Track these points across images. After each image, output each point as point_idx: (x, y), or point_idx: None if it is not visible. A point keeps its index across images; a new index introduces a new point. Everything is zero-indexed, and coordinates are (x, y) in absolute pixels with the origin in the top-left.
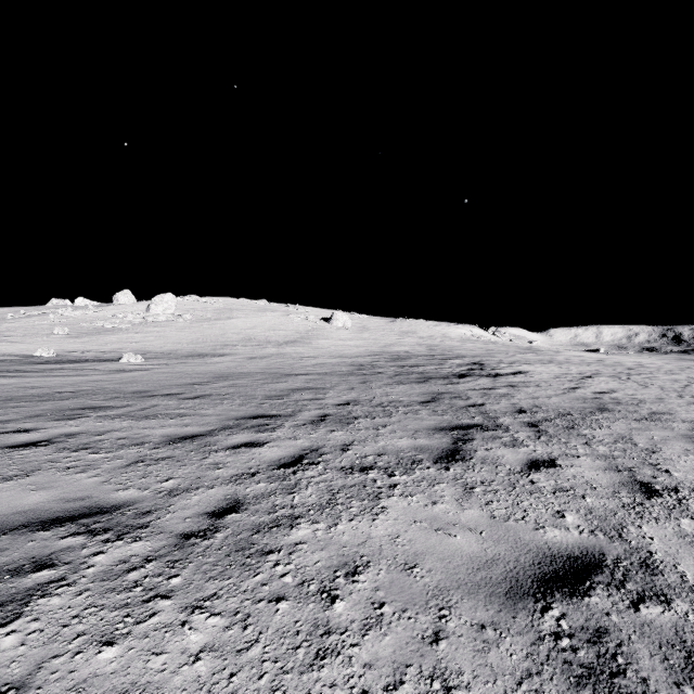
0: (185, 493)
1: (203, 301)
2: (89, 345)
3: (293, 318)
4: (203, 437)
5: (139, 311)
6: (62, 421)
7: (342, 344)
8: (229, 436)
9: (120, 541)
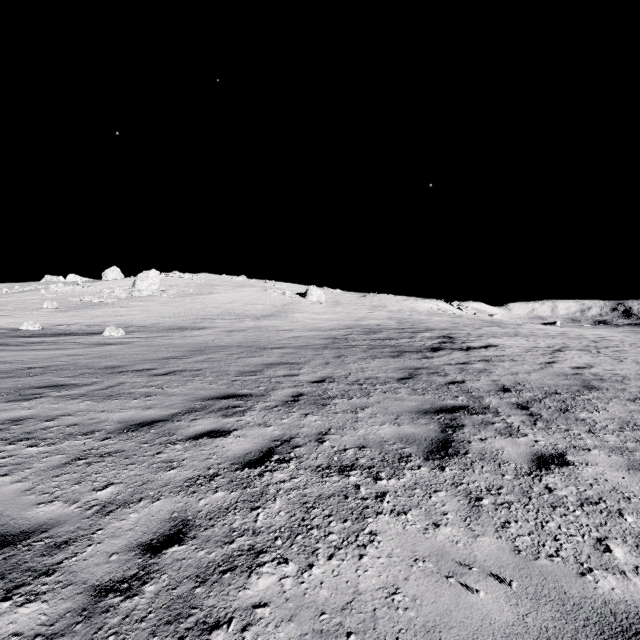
0: (122, 509)
1: (186, 278)
2: (75, 318)
3: (270, 293)
4: (163, 423)
5: (125, 287)
6: (16, 402)
7: (316, 317)
8: (192, 422)
9: (7, 602)
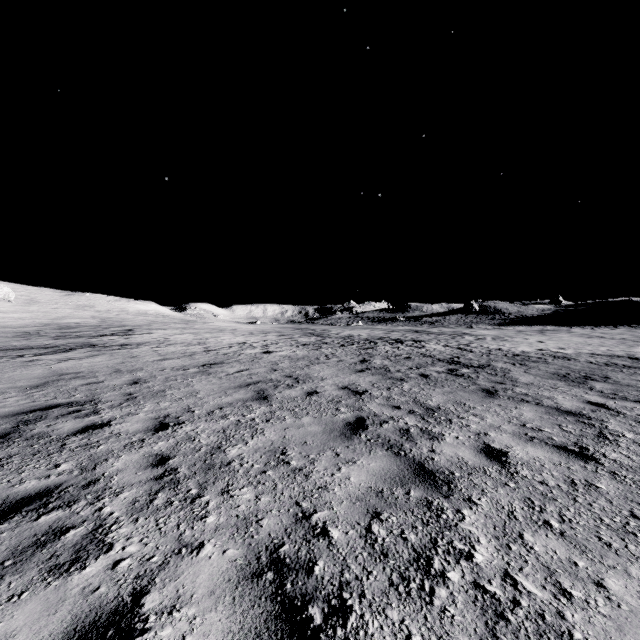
0: None
1: None
2: None
3: None
4: None
5: None
6: None
7: (3, 316)
8: None
9: None
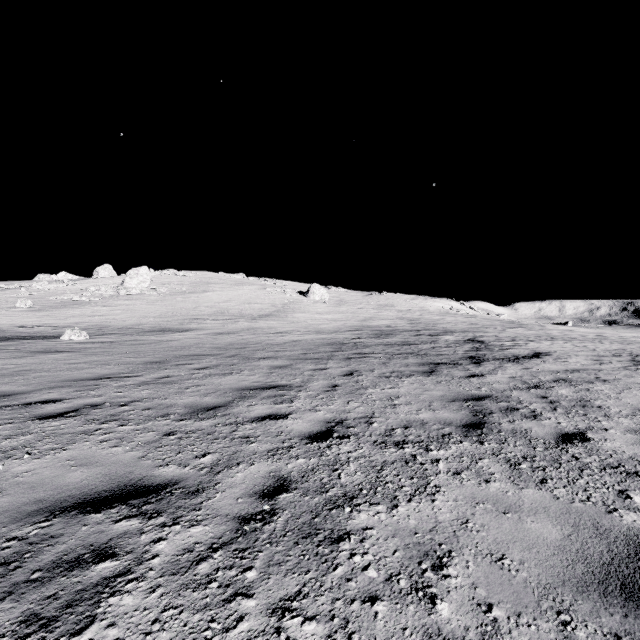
0: None
1: (180, 275)
2: (46, 319)
3: (270, 291)
4: None
5: (113, 284)
6: None
7: (319, 317)
8: None
9: None
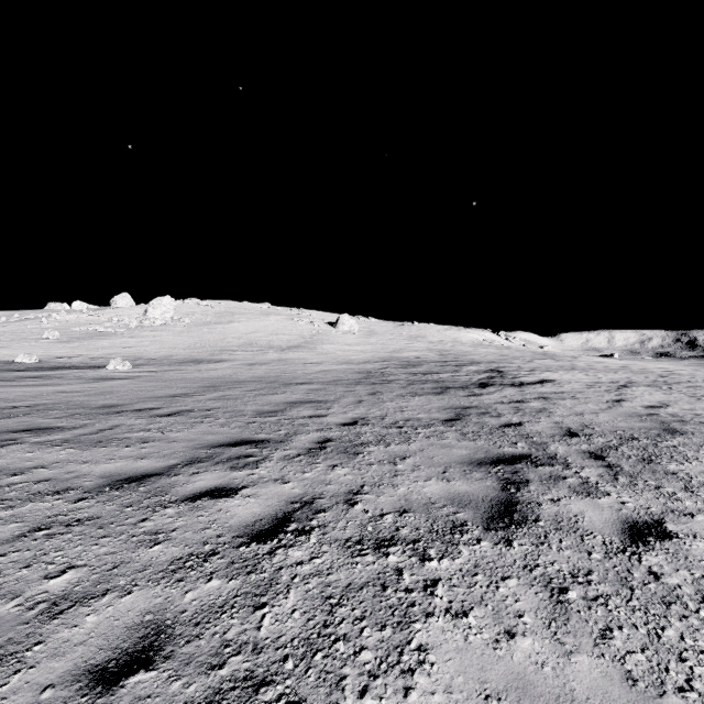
0: (77, 609)
1: (203, 305)
2: (78, 350)
3: (297, 322)
4: (156, 478)
5: (136, 315)
6: None
7: (348, 349)
8: (193, 476)
9: None
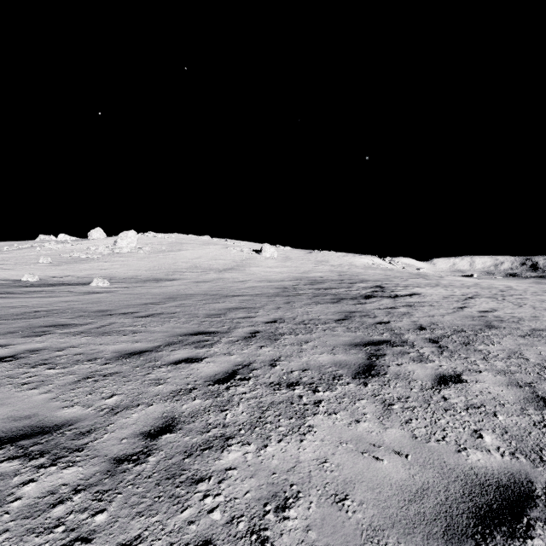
0: (126, 411)
1: (159, 237)
2: (67, 271)
3: (230, 250)
4: (149, 353)
5: (108, 245)
6: (30, 337)
7: (269, 271)
8: (172, 352)
9: (54, 467)
